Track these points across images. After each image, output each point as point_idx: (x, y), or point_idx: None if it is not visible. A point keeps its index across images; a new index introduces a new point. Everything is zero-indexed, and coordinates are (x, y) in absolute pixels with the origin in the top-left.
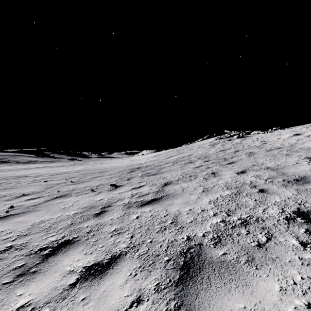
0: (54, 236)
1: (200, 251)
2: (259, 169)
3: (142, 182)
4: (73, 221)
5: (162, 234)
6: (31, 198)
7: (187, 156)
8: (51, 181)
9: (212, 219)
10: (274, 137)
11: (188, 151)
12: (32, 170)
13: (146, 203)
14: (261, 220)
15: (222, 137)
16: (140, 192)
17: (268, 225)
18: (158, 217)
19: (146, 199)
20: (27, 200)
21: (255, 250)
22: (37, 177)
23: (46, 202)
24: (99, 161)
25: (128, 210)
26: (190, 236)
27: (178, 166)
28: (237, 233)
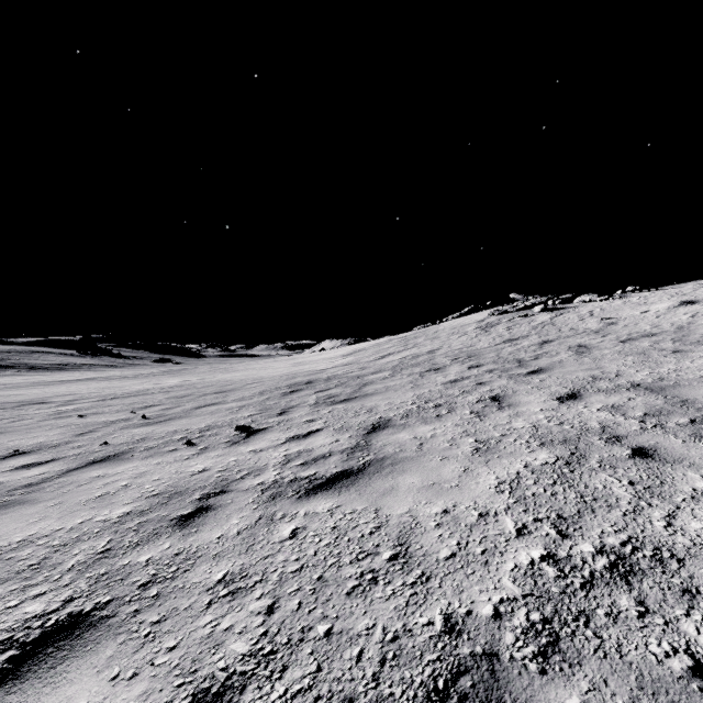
0: (43, 597)
1: (495, 692)
2: (614, 390)
3: (315, 421)
4: (113, 543)
5: (363, 603)
6: (32, 463)
7: (427, 353)
8: (97, 414)
9: (516, 548)
10: (632, 310)
11: (427, 343)
12: (62, 388)
13: (322, 484)
14: (673, 560)
15: (506, 310)
16: (309, 449)
17: (702, 579)
18: (352, 535)
19: (324, 472)
20: (18, 470)
21: (694, 700)
22: (66, 405)
23: (64, 477)
24: (221, 365)
25: (270, 507)
26: (454, 615)
27: (404, 380)
28: (607, 612)
